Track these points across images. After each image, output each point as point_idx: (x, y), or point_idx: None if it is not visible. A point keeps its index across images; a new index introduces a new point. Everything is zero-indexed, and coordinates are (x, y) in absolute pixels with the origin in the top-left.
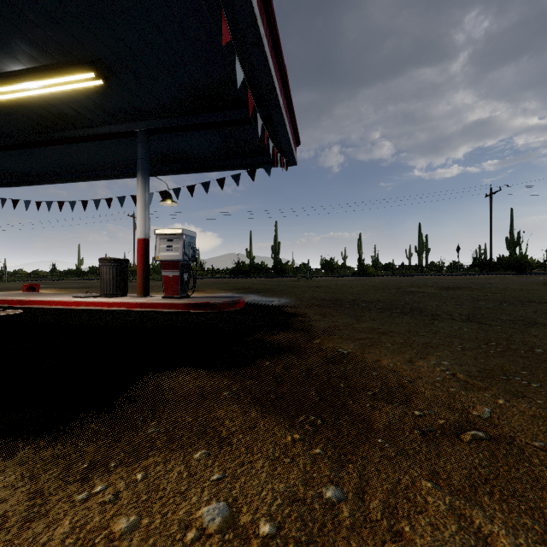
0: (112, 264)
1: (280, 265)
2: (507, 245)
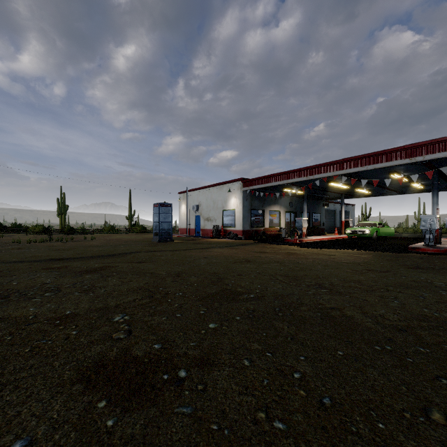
0: None
1: None
2: None
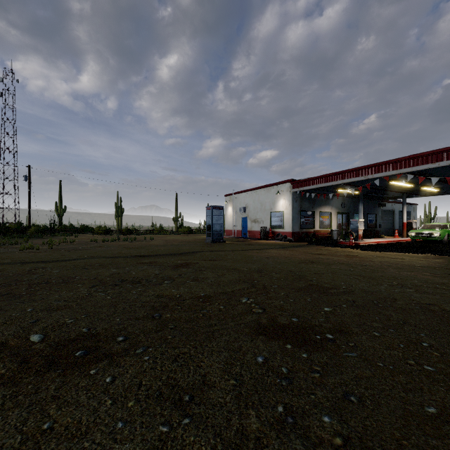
0: None
1: None
2: None
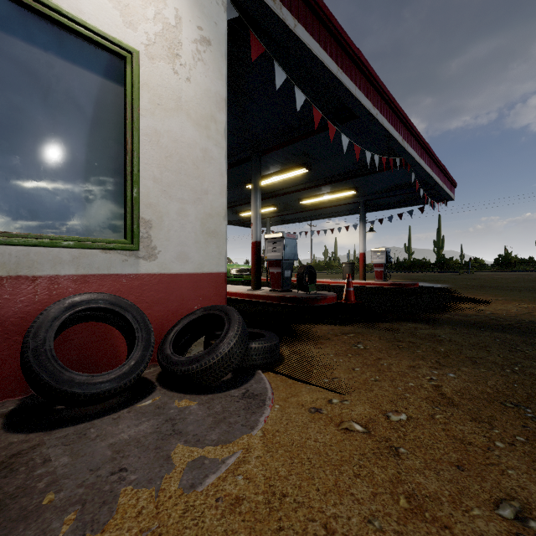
0: (349, 265)
1: (444, 261)
2: None
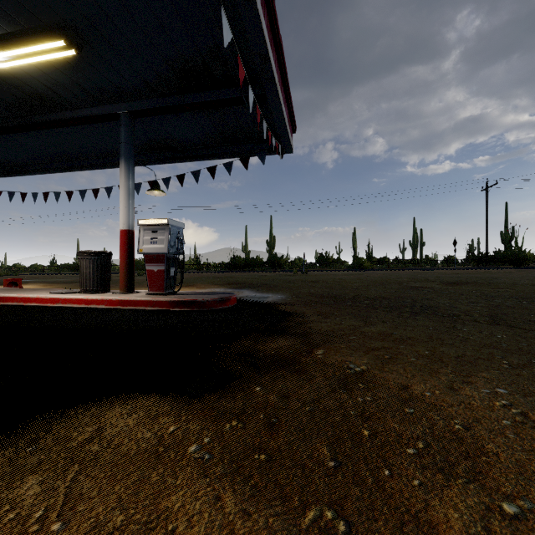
0: (92, 257)
1: (275, 259)
2: (501, 239)
